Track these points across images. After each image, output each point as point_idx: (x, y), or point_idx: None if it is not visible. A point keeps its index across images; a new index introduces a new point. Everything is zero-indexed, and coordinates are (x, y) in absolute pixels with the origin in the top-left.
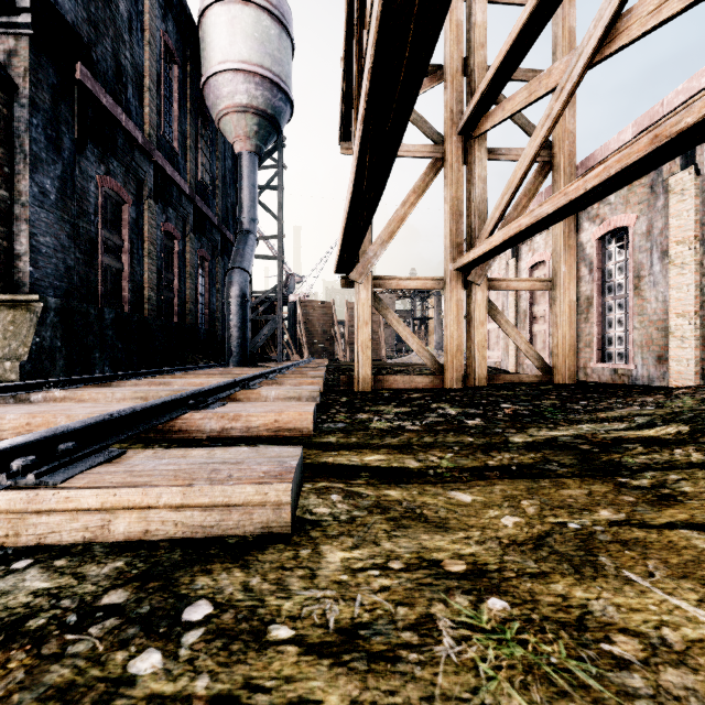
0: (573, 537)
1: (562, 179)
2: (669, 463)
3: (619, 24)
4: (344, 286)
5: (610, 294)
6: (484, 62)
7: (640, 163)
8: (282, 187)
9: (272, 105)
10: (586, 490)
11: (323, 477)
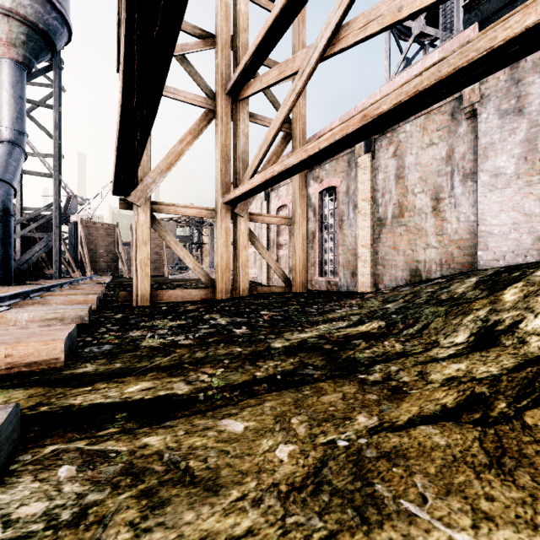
0: (346, 460)
1: (298, 147)
2: (385, 354)
3: (341, 32)
4: (122, 208)
5: (326, 231)
6: (246, 43)
7: (354, 134)
8: (59, 108)
9: (45, 20)
10: (340, 393)
11: (57, 434)
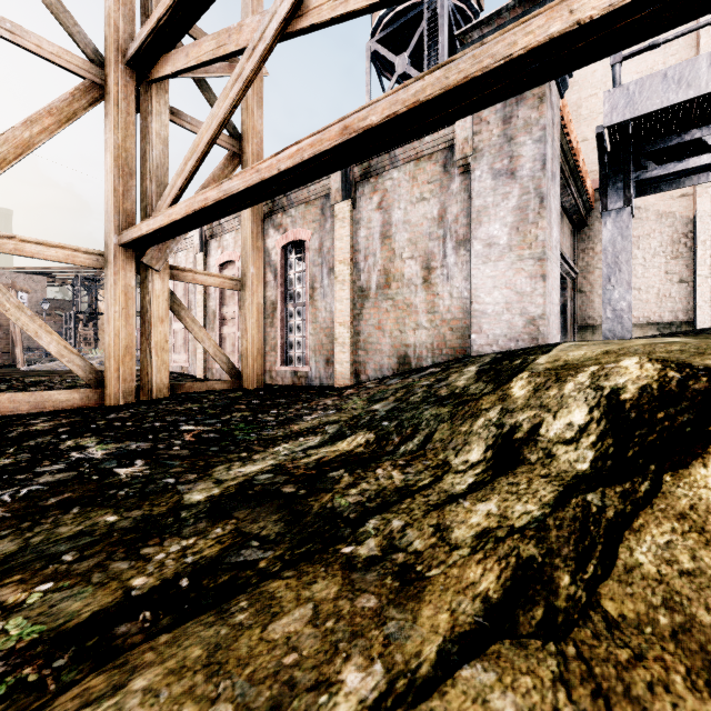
0: None
1: None
2: (380, 495)
3: None
4: None
5: (292, 301)
6: None
7: (331, 155)
8: None
9: None
10: (310, 606)
11: None
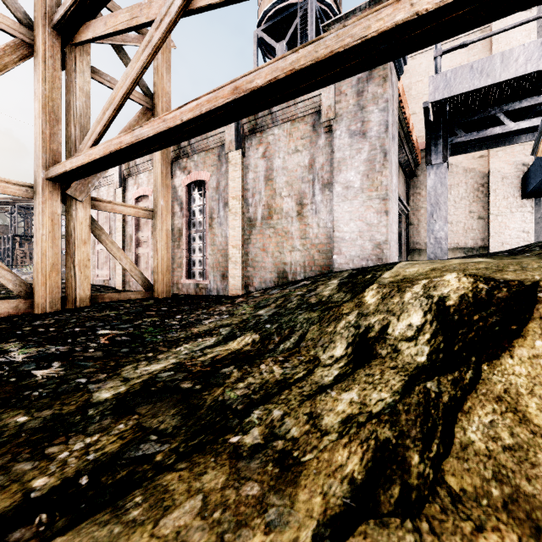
0: None
1: None
2: (263, 387)
3: None
4: None
5: (194, 228)
6: None
7: (224, 110)
8: None
9: None
10: (199, 497)
11: None
